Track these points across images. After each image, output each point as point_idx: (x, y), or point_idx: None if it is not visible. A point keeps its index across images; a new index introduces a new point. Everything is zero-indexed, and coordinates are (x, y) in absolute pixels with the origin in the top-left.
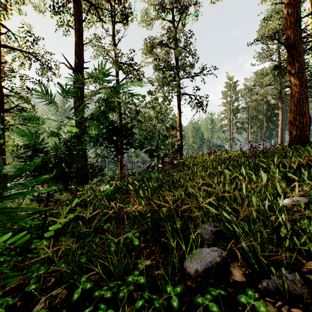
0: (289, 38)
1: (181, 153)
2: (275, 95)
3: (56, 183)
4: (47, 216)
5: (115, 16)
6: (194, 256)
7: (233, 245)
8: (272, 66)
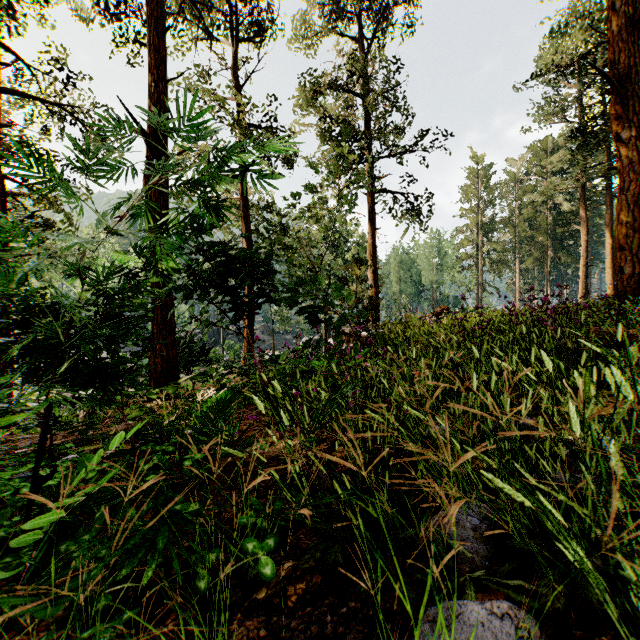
0: (615, 63)
1: (376, 315)
2: (572, 193)
3: (86, 385)
4: (42, 478)
5: (237, 27)
6: (443, 638)
7: (560, 598)
8: (566, 132)
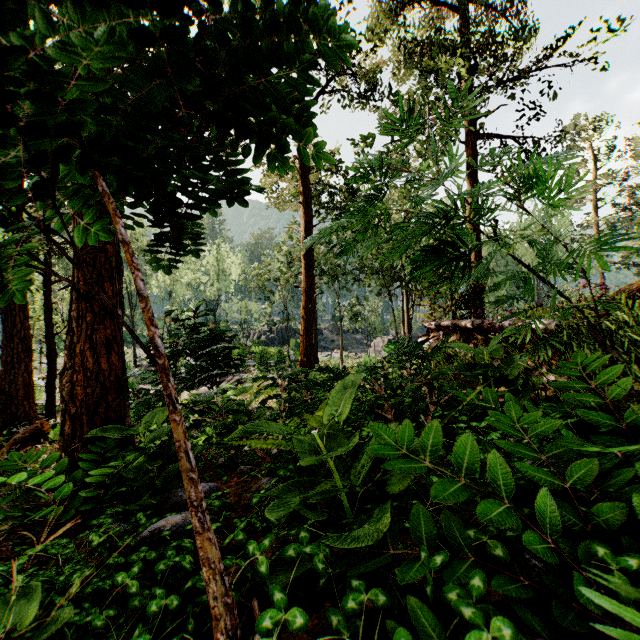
0: None
1: (480, 307)
2: None
3: None
4: None
5: None
6: None
7: None
8: None
